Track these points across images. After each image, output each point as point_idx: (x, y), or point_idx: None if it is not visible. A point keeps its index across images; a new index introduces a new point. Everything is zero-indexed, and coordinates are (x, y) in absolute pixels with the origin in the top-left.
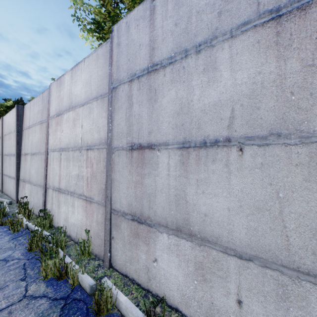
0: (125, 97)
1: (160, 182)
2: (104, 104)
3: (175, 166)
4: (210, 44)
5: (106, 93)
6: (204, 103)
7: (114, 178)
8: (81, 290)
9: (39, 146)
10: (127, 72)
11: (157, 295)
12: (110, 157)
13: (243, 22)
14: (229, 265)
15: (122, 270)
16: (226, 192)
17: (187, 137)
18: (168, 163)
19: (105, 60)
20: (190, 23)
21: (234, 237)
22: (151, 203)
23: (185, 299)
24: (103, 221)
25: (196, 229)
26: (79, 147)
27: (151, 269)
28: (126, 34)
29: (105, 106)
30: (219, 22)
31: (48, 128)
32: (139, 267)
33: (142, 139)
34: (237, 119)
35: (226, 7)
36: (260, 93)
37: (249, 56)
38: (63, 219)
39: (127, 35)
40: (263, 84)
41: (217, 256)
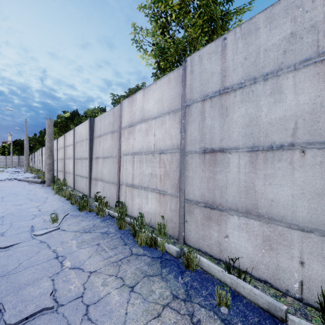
0: (198, 113)
1: (231, 177)
2: (176, 118)
3: (244, 164)
4: (276, 74)
5: (178, 109)
6: (271, 117)
7: (188, 175)
8: (168, 254)
9: (111, 151)
10: (200, 93)
11: (228, 263)
12: (184, 159)
13: (305, 59)
14: (293, 237)
15: (195, 245)
16: (290, 183)
17: (256, 143)
18: (238, 163)
19: (176, 83)
20: (259, 58)
21: (297, 216)
22: (223, 193)
23: (254, 264)
24: (176, 209)
25: (264, 211)
26: (152, 152)
27: (223, 243)
28: (199, 64)
29: (177, 119)
30: (284, 58)
31: (120, 136)
32: (211, 242)
33: (214, 145)
34: (300, 130)
35: (290, 47)
36: (320, 111)
37: (310, 84)
38: (137, 208)
39: (200, 65)
40: (322, 105)
41: (282, 231)
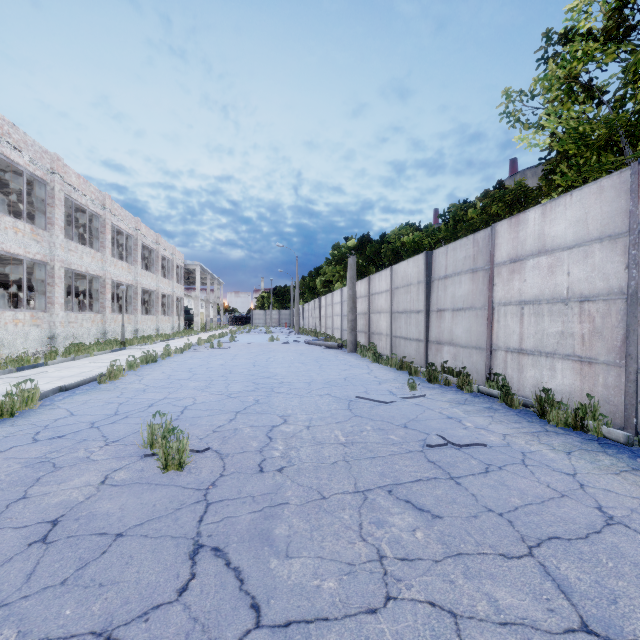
0: None
1: None
2: (618, 247)
3: None
4: None
5: (622, 234)
6: None
7: None
8: (610, 440)
9: (472, 300)
10: None
11: None
12: (635, 309)
13: None
14: None
15: None
16: None
17: None
18: None
19: (617, 194)
20: None
21: None
22: None
23: None
24: (618, 384)
25: None
26: (564, 299)
27: None
28: None
29: (620, 249)
30: None
31: (492, 277)
32: None
33: None
34: None
35: None
36: None
37: None
38: (531, 385)
39: None
40: None
41: None
